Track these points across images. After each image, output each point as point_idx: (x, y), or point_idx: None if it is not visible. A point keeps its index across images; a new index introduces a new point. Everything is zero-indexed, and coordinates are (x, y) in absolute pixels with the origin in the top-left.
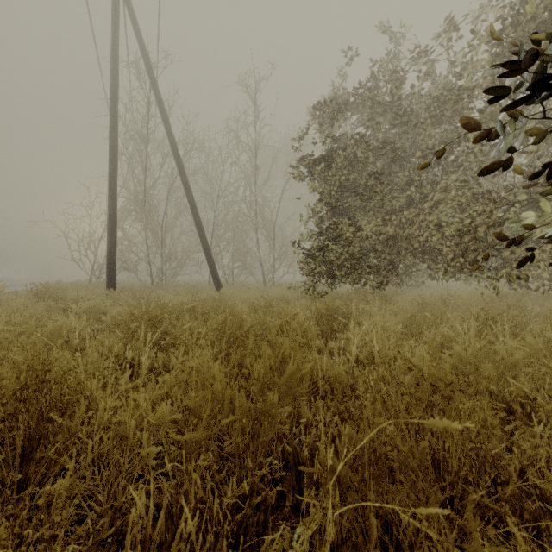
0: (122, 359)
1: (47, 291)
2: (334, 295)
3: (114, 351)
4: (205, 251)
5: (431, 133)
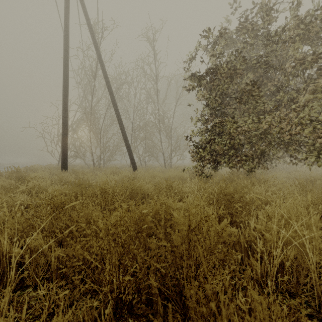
0: (12, 256)
1: (18, 172)
2: (216, 176)
3: (1, 248)
4: (126, 145)
5: (299, 48)
